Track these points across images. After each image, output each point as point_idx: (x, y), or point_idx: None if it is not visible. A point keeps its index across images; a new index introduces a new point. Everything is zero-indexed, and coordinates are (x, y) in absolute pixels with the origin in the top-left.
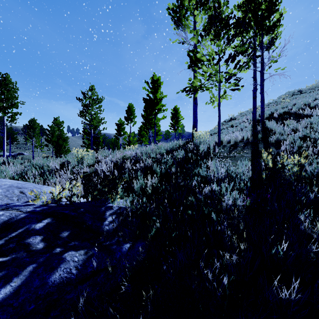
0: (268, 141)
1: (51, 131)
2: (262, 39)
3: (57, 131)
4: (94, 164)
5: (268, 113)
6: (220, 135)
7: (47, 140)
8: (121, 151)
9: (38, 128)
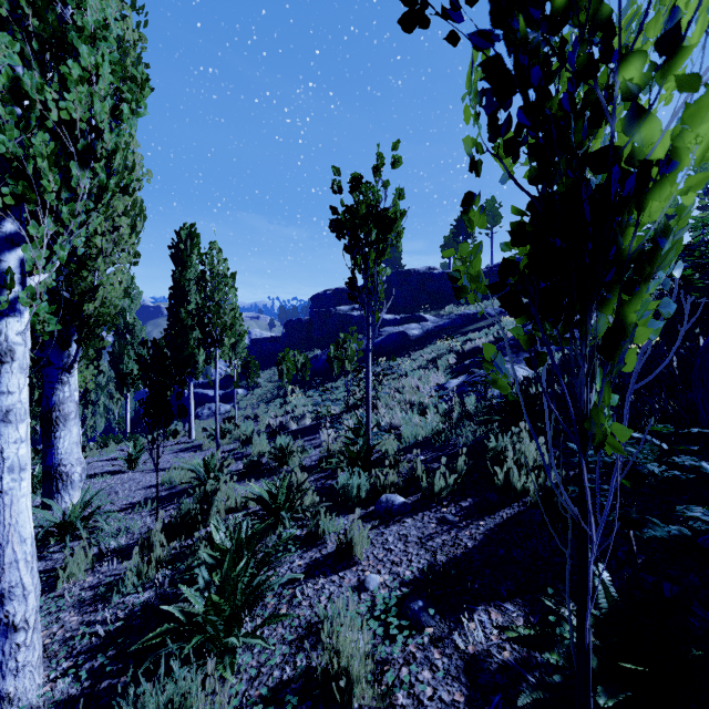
0: None
1: None
2: None
3: None
4: None
5: None
6: None
7: None
8: None
9: None
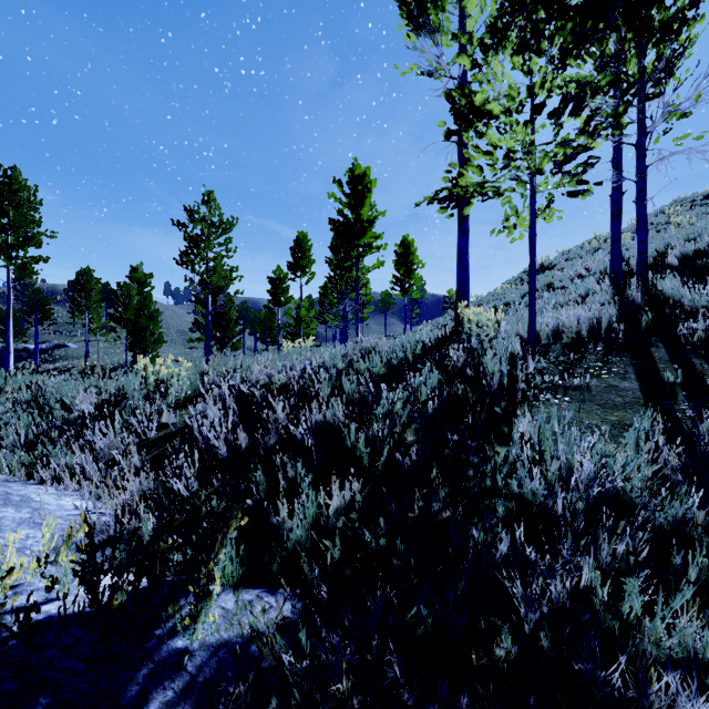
0: (678, 338)
1: (123, 297)
2: (643, 58)
3: (135, 298)
4: (197, 395)
5: (651, 254)
6: (535, 319)
7: (113, 318)
8: (270, 358)
9: (97, 290)
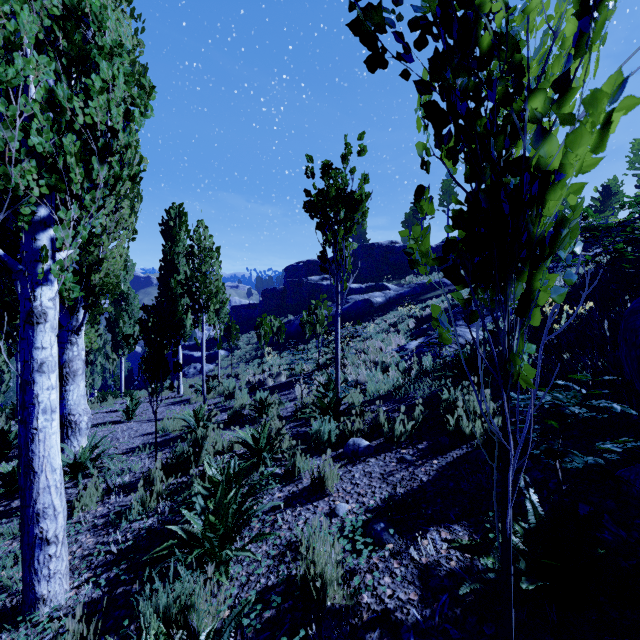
0: None
1: None
2: None
3: None
4: None
5: None
6: None
7: None
8: None
9: None
